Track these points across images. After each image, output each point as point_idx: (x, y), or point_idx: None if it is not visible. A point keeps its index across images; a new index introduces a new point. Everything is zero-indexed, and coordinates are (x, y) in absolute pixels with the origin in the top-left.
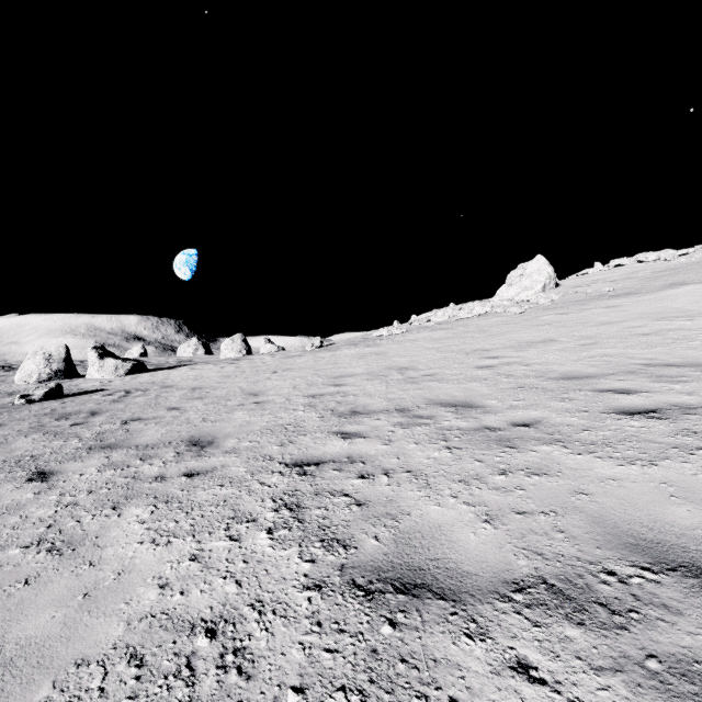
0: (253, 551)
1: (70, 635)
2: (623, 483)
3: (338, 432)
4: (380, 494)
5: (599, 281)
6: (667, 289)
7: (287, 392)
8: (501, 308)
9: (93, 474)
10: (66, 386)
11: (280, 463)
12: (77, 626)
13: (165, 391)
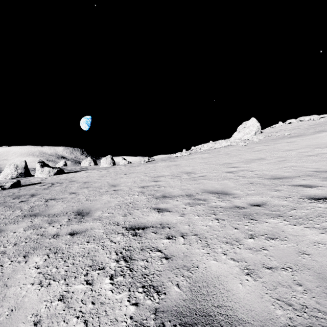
0: (99, 293)
1: None
2: None
3: (155, 208)
4: (179, 250)
5: (282, 130)
6: (317, 133)
7: (130, 184)
8: (235, 143)
9: (21, 232)
10: (24, 181)
11: (122, 227)
12: None
13: (70, 183)
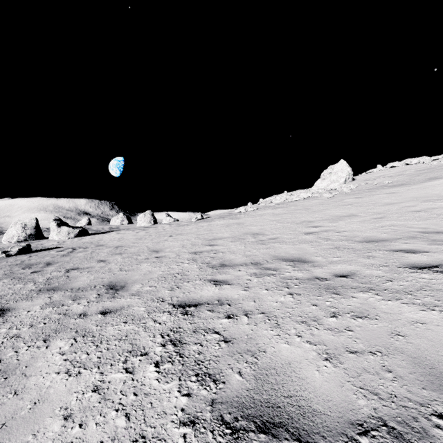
0: (143, 383)
1: None
2: (429, 326)
3: (211, 280)
4: (242, 332)
5: (381, 176)
6: (427, 181)
7: (178, 249)
8: (318, 194)
9: (37, 311)
10: (35, 245)
11: (169, 304)
12: None
13: (98, 248)
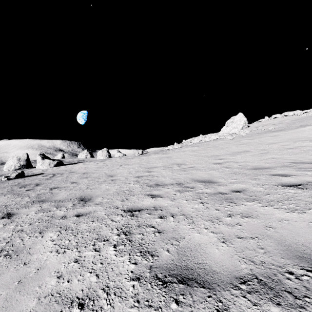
0: (106, 257)
1: (8, 306)
2: (290, 222)
3: (149, 194)
4: (169, 226)
5: (267, 124)
6: (299, 128)
7: (126, 175)
8: (223, 137)
9: (33, 215)
10: (26, 172)
11: (121, 210)
12: (12, 300)
13: (70, 174)
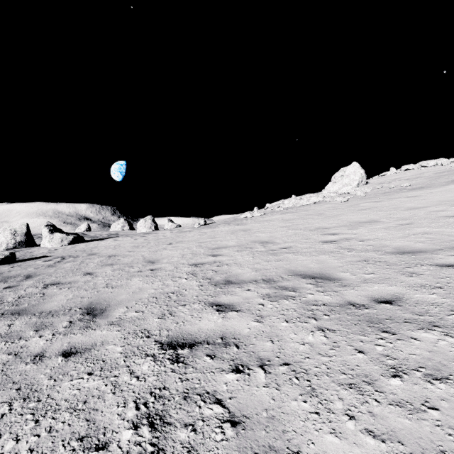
0: None
1: None
2: None
3: (213, 303)
4: (257, 403)
5: (396, 179)
6: (451, 184)
7: (177, 260)
8: (330, 198)
9: None
10: (23, 253)
11: (156, 342)
12: None
13: (89, 257)
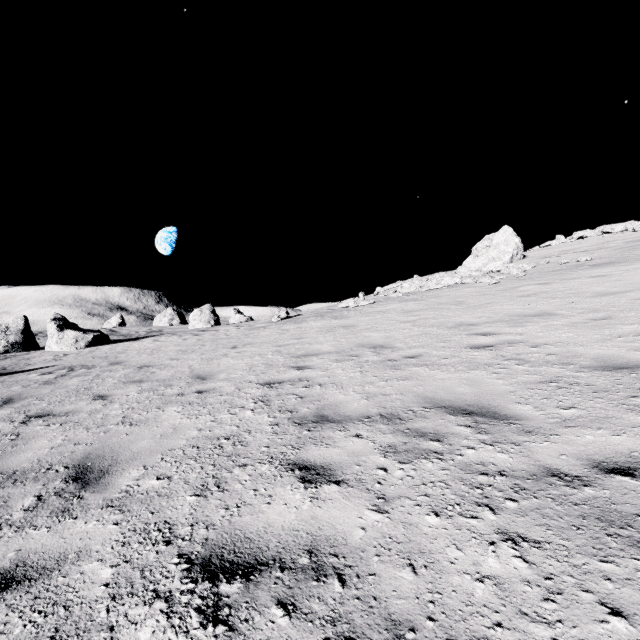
0: None
1: None
2: None
3: (296, 464)
4: None
5: (568, 251)
6: None
7: (241, 375)
8: (472, 279)
9: None
10: (17, 360)
11: (180, 557)
12: None
13: (109, 369)
